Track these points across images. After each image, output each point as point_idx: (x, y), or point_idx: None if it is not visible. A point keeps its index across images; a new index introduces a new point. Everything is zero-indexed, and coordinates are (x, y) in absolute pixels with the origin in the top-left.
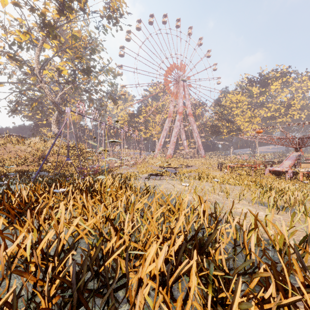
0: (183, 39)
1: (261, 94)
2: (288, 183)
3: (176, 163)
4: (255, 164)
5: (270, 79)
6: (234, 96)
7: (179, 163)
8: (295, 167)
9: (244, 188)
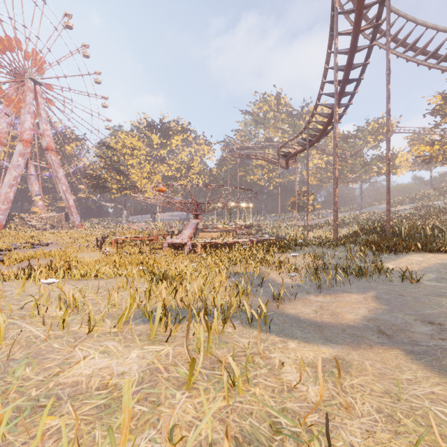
0: (34, 2)
1: (162, 146)
2: (187, 259)
3: (9, 240)
4: (152, 236)
5: (172, 131)
6: (129, 138)
7: (19, 240)
8: (195, 237)
9: (122, 284)
